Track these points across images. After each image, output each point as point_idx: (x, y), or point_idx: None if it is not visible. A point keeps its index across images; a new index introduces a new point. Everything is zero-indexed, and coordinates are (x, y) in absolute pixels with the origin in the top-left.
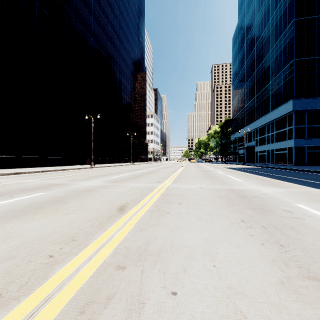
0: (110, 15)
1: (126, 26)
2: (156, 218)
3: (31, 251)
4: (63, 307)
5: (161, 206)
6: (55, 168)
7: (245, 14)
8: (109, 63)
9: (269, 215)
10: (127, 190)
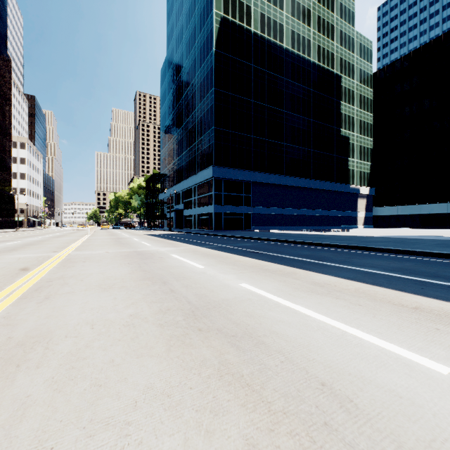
0: None
1: None
2: (64, 269)
3: None
4: (28, 289)
5: (66, 264)
6: None
7: (174, 51)
8: None
9: (148, 260)
10: (14, 260)
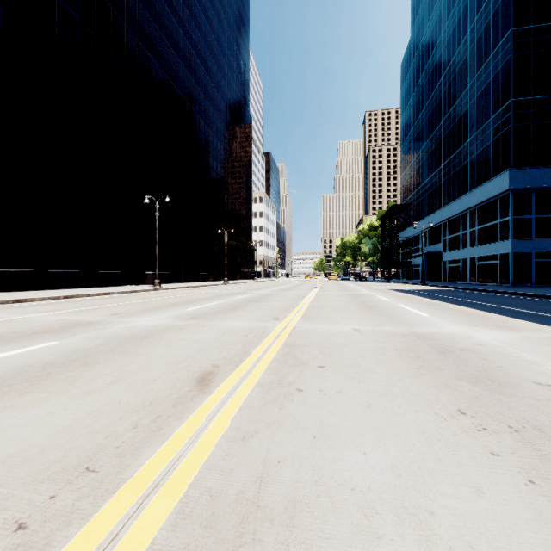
0: (189, 23)
1: (216, 42)
2: (277, 405)
3: None
4: None
5: (284, 372)
6: (90, 290)
7: (423, 22)
8: (187, 107)
9: (512, 395)
10: (216, 335)
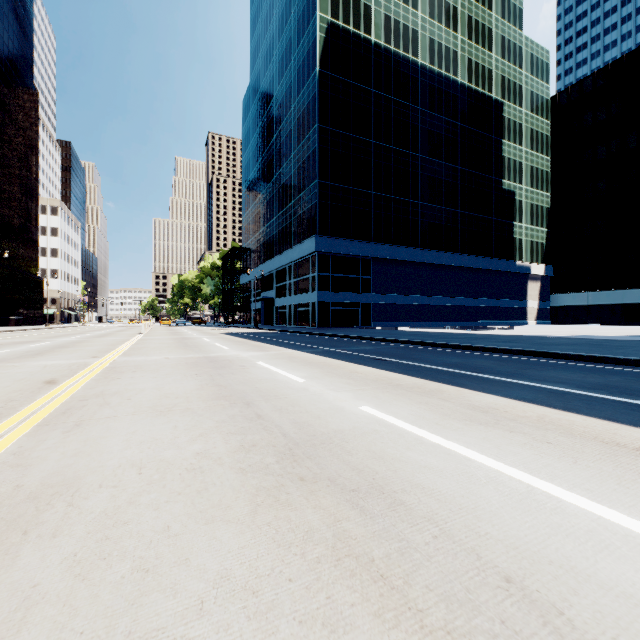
0: None
1: None
2: (106, 382)
3: None
4: (52, 411)
5: (108, 375)
6: None
7: (261, 74)
8: None
9: (224, 369)
10: (38, 369)
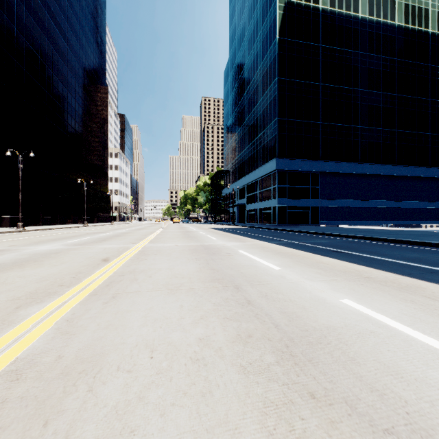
0: None
1: (75, 17)
2: (137, 262)
3: (56, 278)
4: (101, 283)
5: (140, 257)
6: None
7: (236, 51)
8: (46, 70)
9: (215, 255)
10: (101, 250)
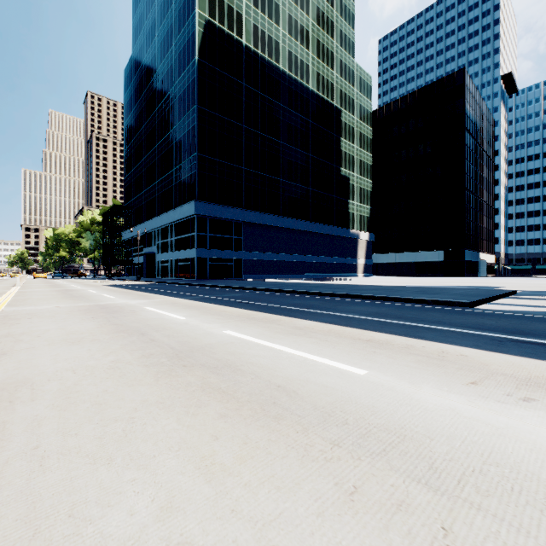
0: None
1: None
2: (7, 327)
3: None
4: None
5: (6, 322)
6: None
7: (143, 49)
8: None
9: (117, 313)
10: None
